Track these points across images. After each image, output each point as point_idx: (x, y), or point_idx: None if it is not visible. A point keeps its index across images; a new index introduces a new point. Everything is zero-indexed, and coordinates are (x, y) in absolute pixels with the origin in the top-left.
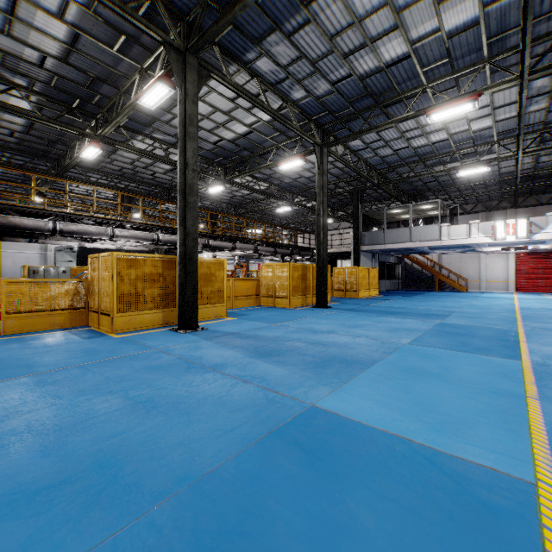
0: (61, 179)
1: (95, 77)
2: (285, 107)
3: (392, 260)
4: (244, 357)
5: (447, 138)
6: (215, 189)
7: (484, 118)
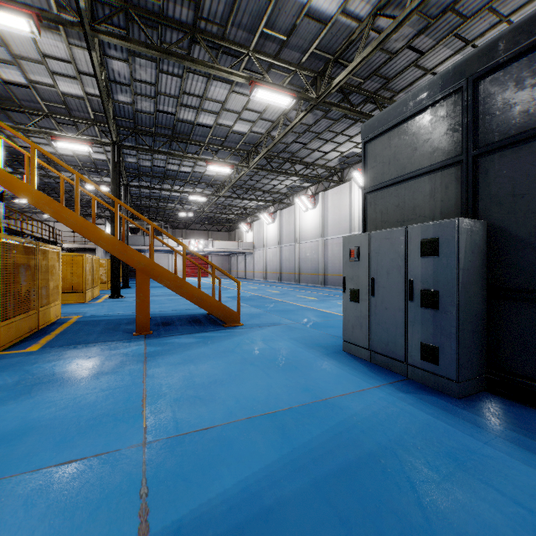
0: None
1: None
2: None
3: None
4: None
5: (179, 195)
6: None
7: None
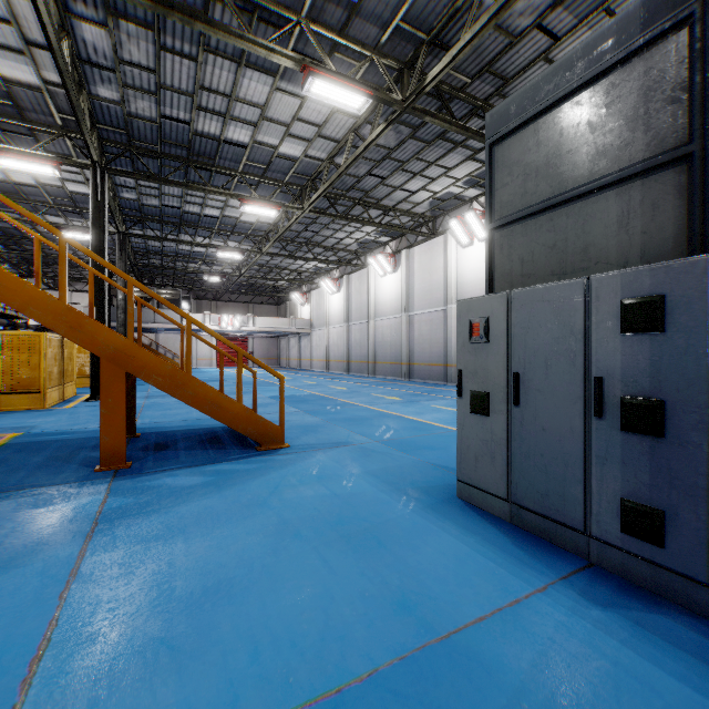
0: None
1: None
2: None
3: None
4: None
5: (204, 252)
6: None
7: None
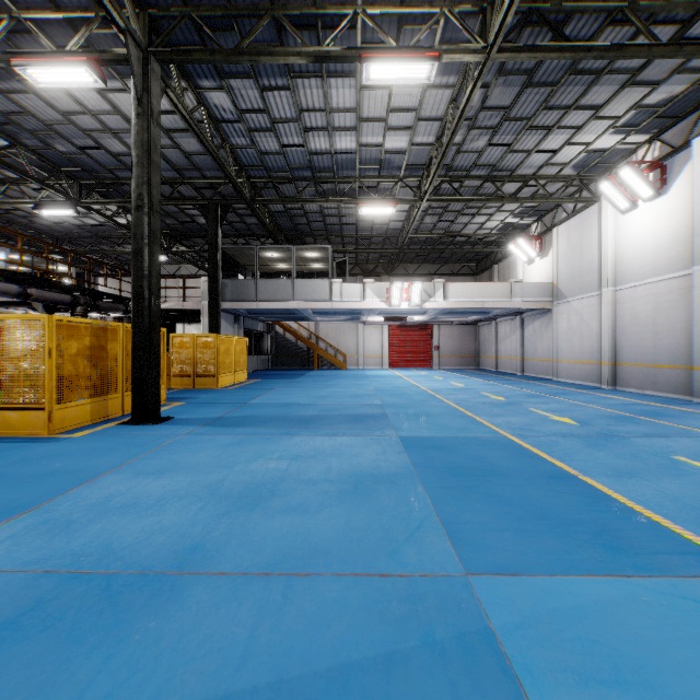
0: None
1: None
2: None
3: (261, 327)
4: None
5: (354, 150)
6: None
7: (403, 132)
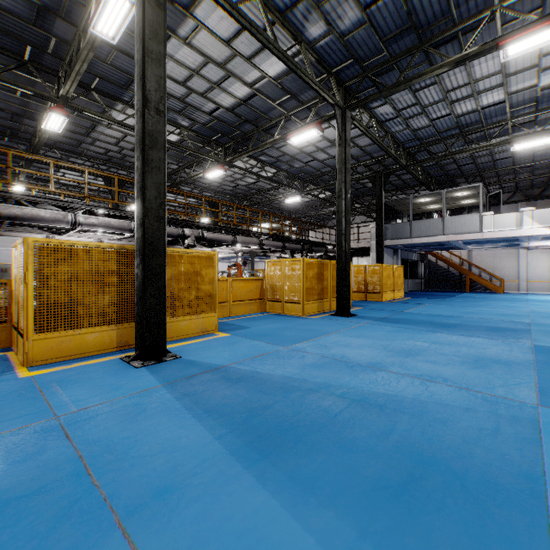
0: (3, 148)
1: (40, 6)
2: (298, 53)
3: (415, 257)
4: (219, 456)
5: (502, 100)
6: (213, 173)
7: None
